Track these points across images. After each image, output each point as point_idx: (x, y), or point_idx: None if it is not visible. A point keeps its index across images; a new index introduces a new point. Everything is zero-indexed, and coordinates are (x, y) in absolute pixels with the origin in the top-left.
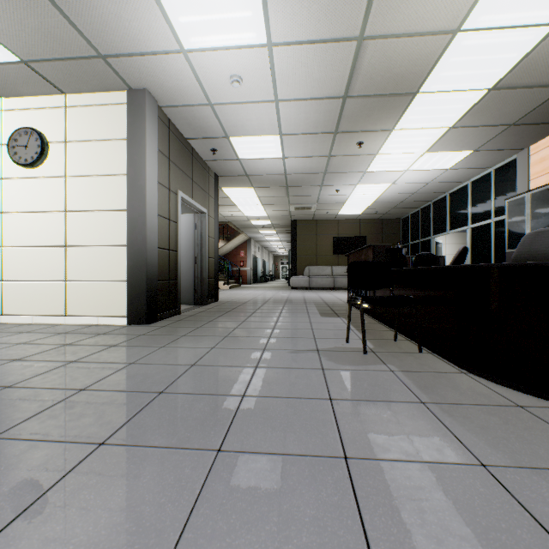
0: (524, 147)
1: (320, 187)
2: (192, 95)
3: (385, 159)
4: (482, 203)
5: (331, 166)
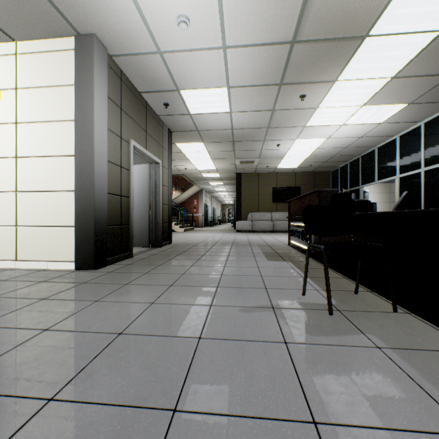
0: None
1: (263, 142)
2: (141, 41)
3: (324, 113)
4: (411, 155)
5: (274, 121)
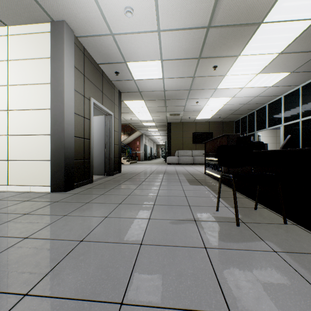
0: None
1: (186, 100)
2: (98, 26)
3: (230, 79)
4: (292, 109)
5: (194, 85)
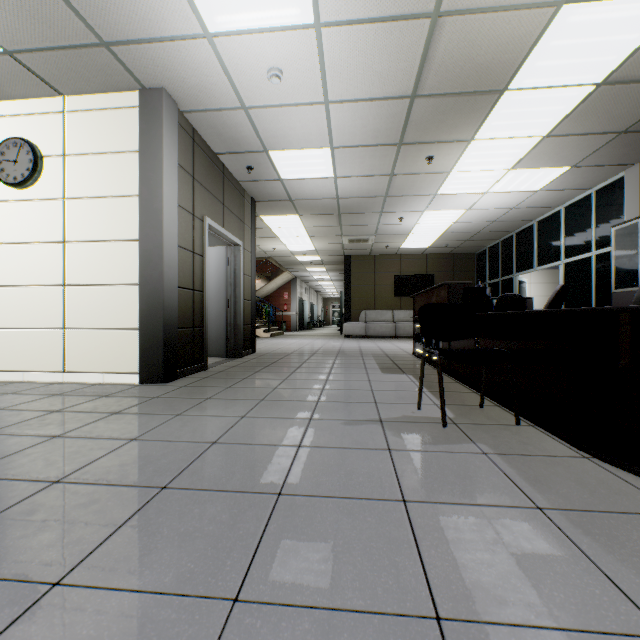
0: (635, 162)
1: (379, 214)
2: (221, 96)
3: (460, 179)
4: (579, 233)
5: (393, 188)
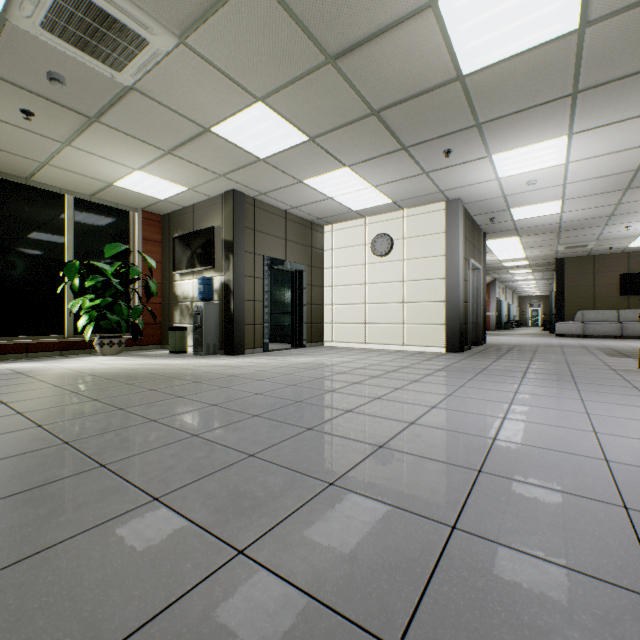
0: None
1: (602, 227)
2: (491, 195)
3: None
4: None
5: (619, 210)
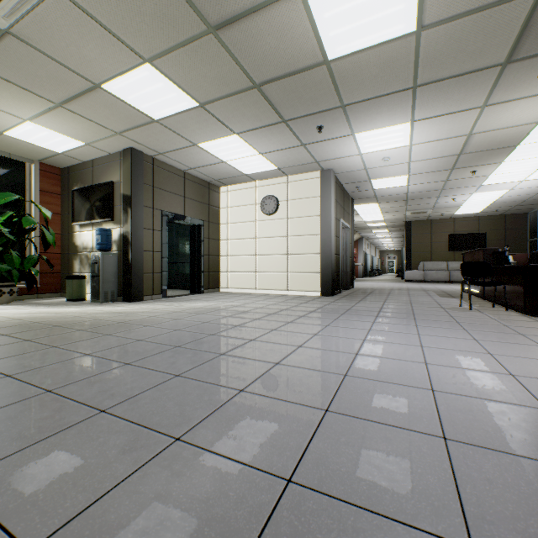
0: None
1: (436, 198)
2: (356, 167)
3: (498, 177)
4: None
5: (447, 185)
